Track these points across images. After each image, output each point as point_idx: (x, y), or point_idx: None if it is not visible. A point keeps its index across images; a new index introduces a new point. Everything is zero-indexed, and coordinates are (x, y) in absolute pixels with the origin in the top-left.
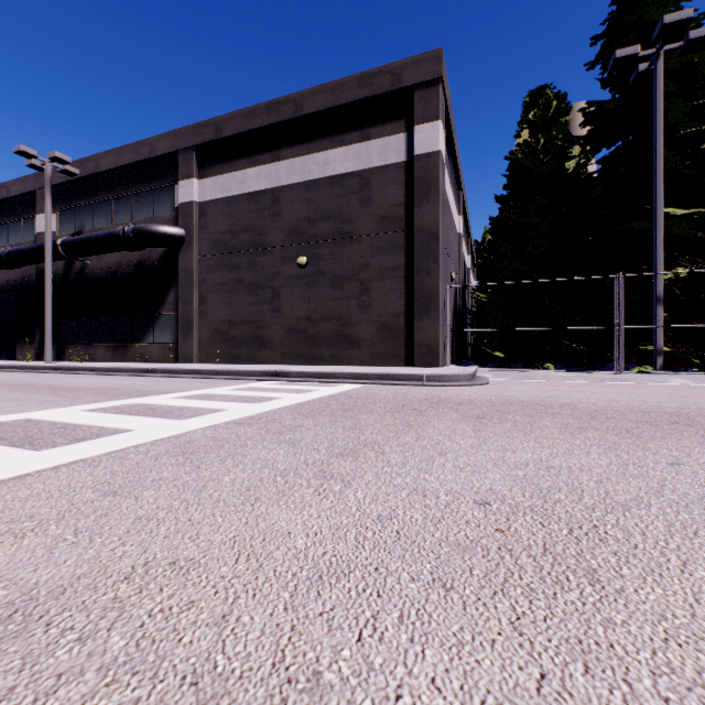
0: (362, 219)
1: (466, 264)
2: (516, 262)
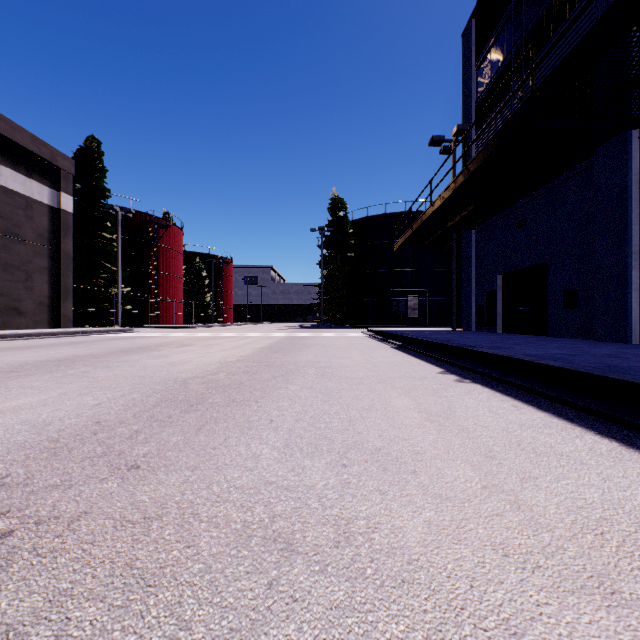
0: (28, 230)
1: None
2: None
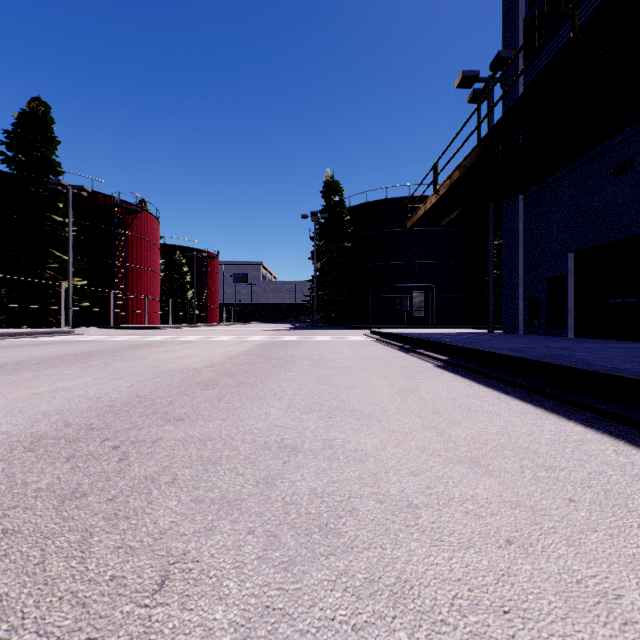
0: None
1: None
2: None
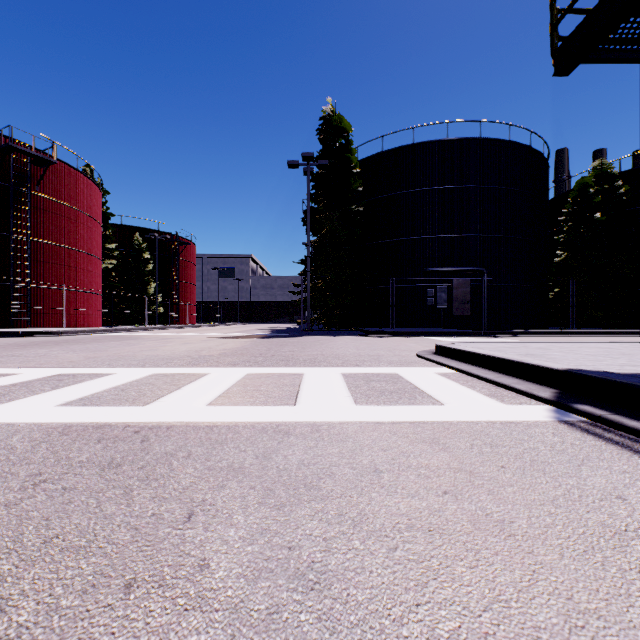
0: None
1: None
2: None
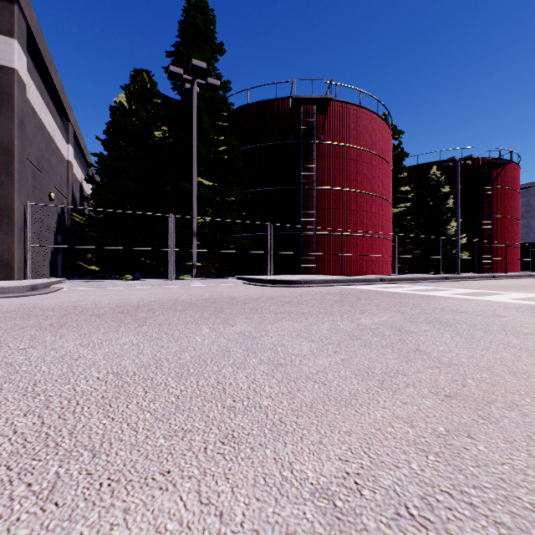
0: None
1: (86, 191)
2: (109, 194)
